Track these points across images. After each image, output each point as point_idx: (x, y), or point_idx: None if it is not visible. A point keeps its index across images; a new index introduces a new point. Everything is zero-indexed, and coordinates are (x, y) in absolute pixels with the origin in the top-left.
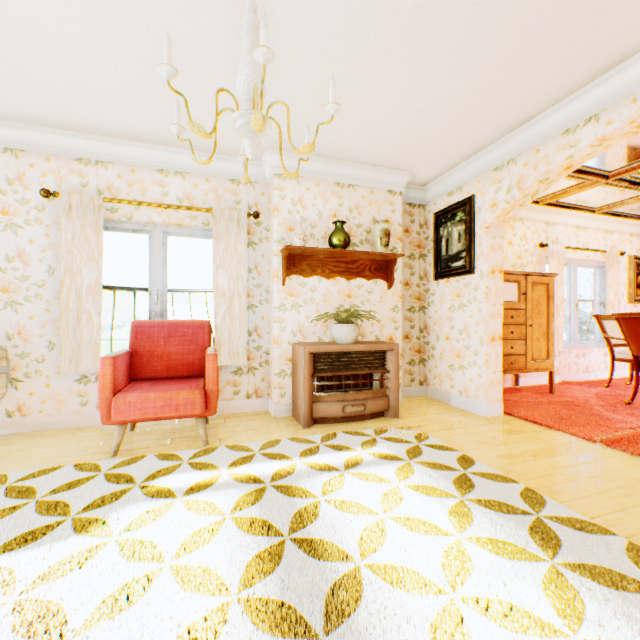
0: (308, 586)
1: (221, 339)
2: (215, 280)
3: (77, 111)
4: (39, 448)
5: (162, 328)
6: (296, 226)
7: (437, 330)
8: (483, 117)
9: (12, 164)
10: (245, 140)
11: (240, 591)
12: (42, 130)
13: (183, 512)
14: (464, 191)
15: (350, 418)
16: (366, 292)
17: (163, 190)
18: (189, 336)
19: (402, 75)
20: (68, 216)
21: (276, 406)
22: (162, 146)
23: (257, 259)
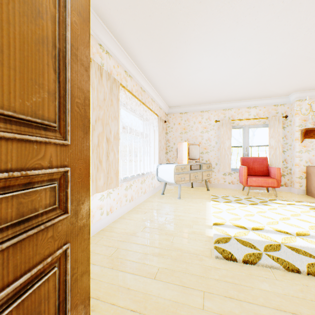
0: None
1: (271, 163)
2: (268, 142)
3: (229, 97)
4: (221, 191)
5: (250, 159)
6: (307, 119)
7: None
8: None
9: (206, 114)
10: None
11: None
12: (215, 104)
13: (291, 207)
14: None
15: None
16: None
17: (248, 114)
18: (260, 162)
19: None
20: (221, 127)
21: (297, 190)
22: (249, 100)
23: (285, 133)
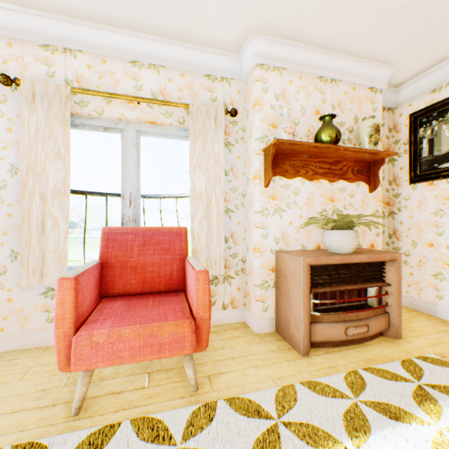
0: None
1: (197, 246)
2: (191, 182)
3: None
4: None
5: (135, 235)
6: (278, 122)
7: (413, 236)
8: None
9: None
10: None
11: None
12: (0, 6)
13: None
14: None
15: (350, 340)
16: (348, 195)
17: (136, 84)
18: (165, 244)
19: None
20: (31, 107)
21: (258, 321)
22: (135, 32)
23: (233, 161)
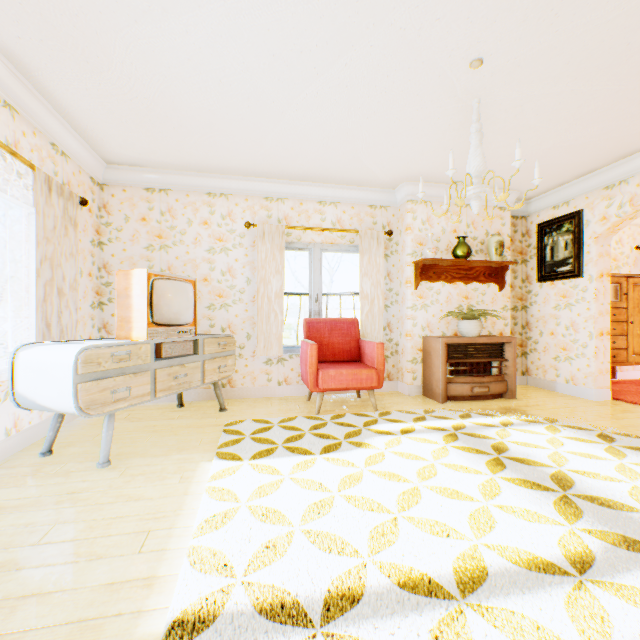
0: (533, 476)
1: (364, 333)
2: (360, 286)
3: (278, 166)
4: (258, 408)
5: (325, 324)
6: (424, 241)
7: (540, 327)
8: (602, 149)
9: (224, 205)
10: (474, 202)
11: (491, 475)
12: (246, 179)
13: (411, 442)
14: (571, 205)
15: (475, 397)
16: (480, 294)
17: (321, 217)
18: (344, 330)
19: (543, 128)
20: (262, 241)
21: (409, 387)
22: (323, 184)
23: (389, 268)
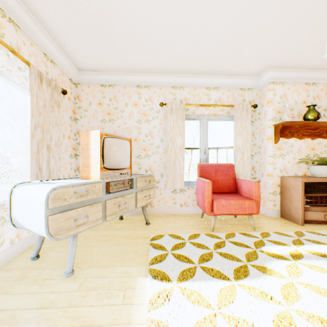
0: None
1: (237, 173)
2: (234, 142)
3: (182, 63)
4: (170, 223)
5: (211, 167)
6: (281, 110)
7: None
8: None
9: (147, 92)
10: None
11: None
12: (160, 75)
13: (309, 270)
14: None
15: (326, 222)
16: (323, 146)
17: (208, 98)
18: (225, 171)
19: None
20: (170, 114)
21: (271, 211)
22: (210, 75)
23: (253, 130)
